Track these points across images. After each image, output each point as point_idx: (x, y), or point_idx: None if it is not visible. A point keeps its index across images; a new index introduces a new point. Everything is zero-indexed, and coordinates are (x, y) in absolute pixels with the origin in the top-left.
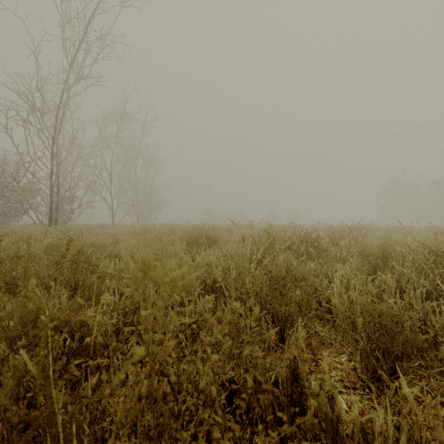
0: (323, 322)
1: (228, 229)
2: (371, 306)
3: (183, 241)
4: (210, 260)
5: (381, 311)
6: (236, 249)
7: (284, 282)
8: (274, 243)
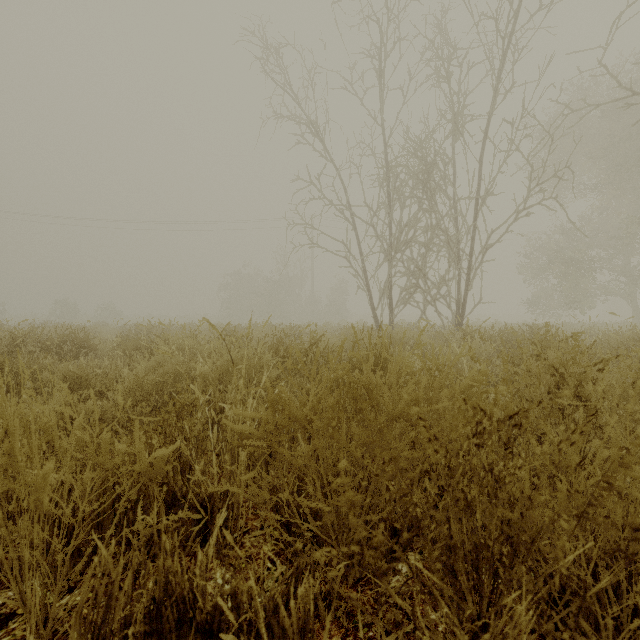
0: (41, 393)
1: None
2: (72, 373)
3: None
4: None
5: (78, 374)
6: None
7: (3, 368)
8: (23, 345)
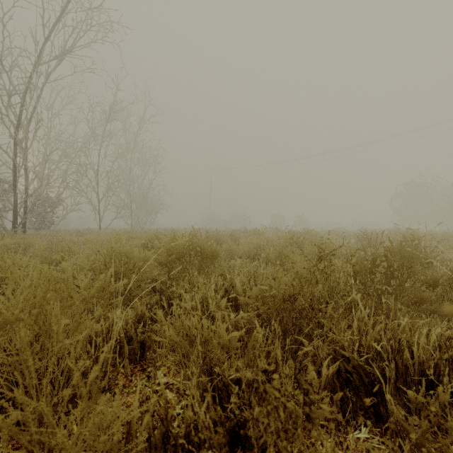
0: None
1: (232, 235)
2: None
3: (164, 257)
4: (191, 328)
5: None
6: (248, 274)
7: None
8: (331, 271)
